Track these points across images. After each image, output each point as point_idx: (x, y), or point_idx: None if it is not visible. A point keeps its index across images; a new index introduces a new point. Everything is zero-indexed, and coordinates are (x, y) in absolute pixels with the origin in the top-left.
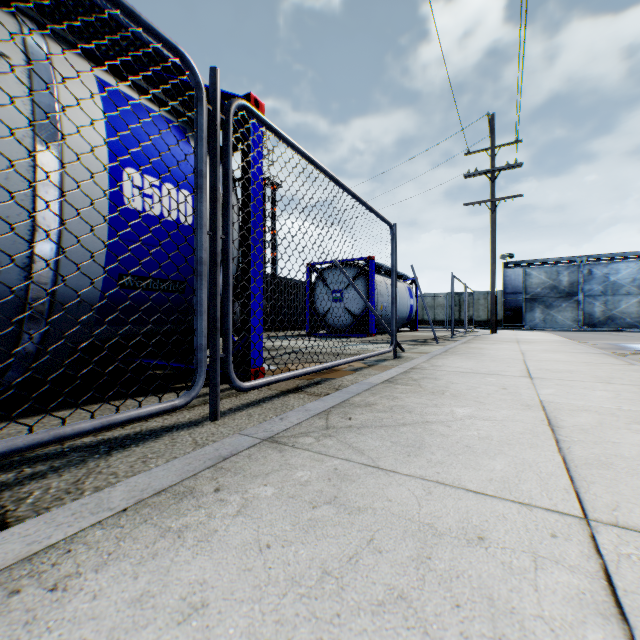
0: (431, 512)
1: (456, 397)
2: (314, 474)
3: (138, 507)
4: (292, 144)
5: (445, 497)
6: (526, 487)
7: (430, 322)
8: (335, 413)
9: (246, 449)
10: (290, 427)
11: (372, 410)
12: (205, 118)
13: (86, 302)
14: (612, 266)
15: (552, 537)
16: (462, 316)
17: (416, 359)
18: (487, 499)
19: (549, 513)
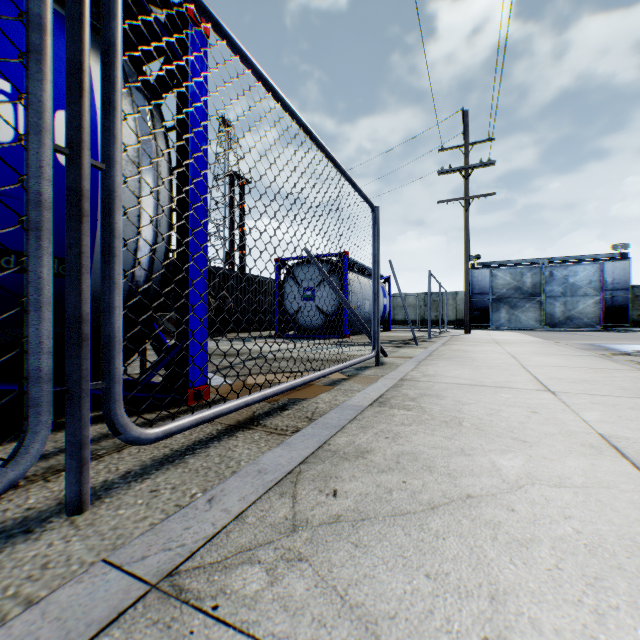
0: None
1: (482, 431)
2: None
3: None
4: (242, 53)
5: None
6: None
7: (409, 322)
8: (308, 478)
9: (91, 639)
10: (222, 528)
11: (369, 467)
12: None
13: None
14: (571, 268)
15: None
16: (432, 316)
17: (402, 366)
18: None
19: None
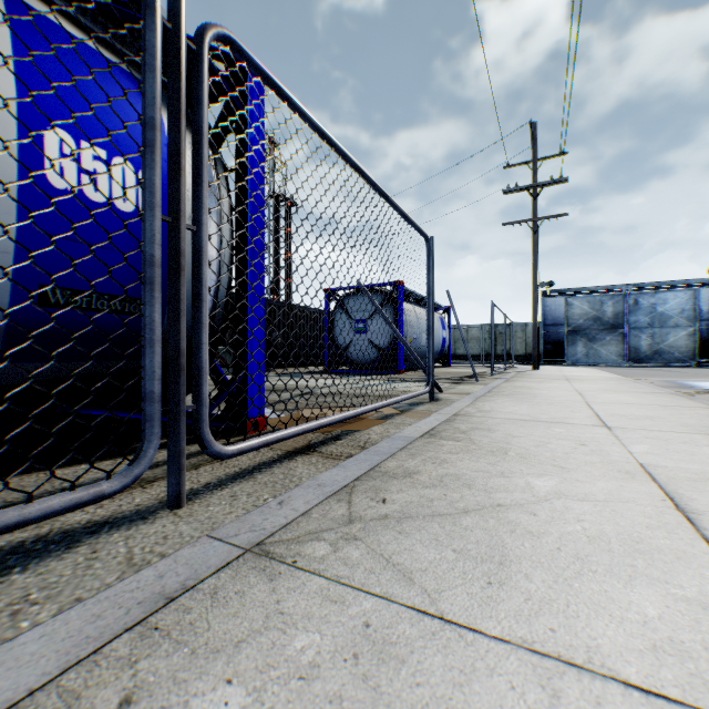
0: None
1: (525, 459)
2: (327, 641)
3: None
4: (301, 110)
5: None
6: None
7: (469, 357)
8: (361, 490)
9: (212, 573)
10: (292, 520)
11: (415, 484)
12: (159, 38)
13: None
14: (659, 296)
15: None
16: (498, 350)
17: (457, 402)
18: None
19: None
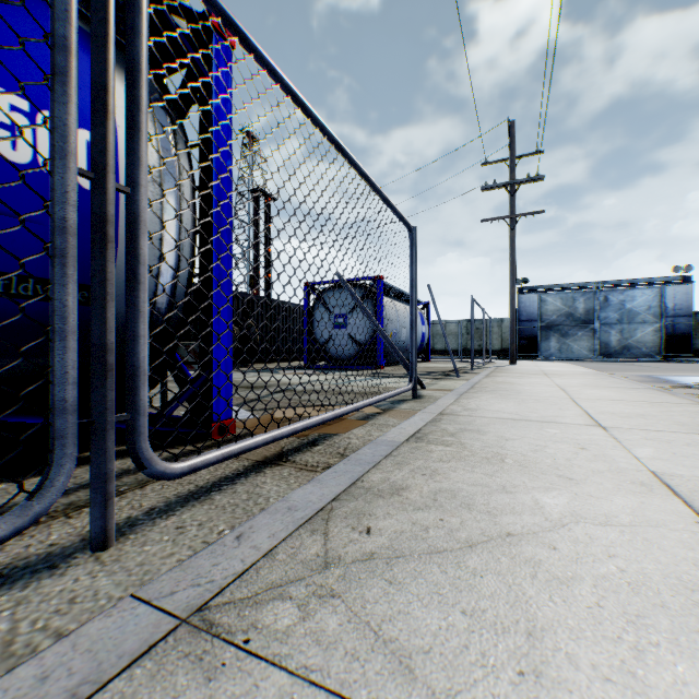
0: None
1: (526, 468)
2: None
3: None
4: (270, 66)
5: None
6: None
7: (450, 352)
8: (341, 515)
9: (123, 669)
10: (251, 565)
11: (404, 504)
12: None
13: None
14: (628, 293)
15: None
16: (475, 345)
17: (441, 399)
18: None
19: None
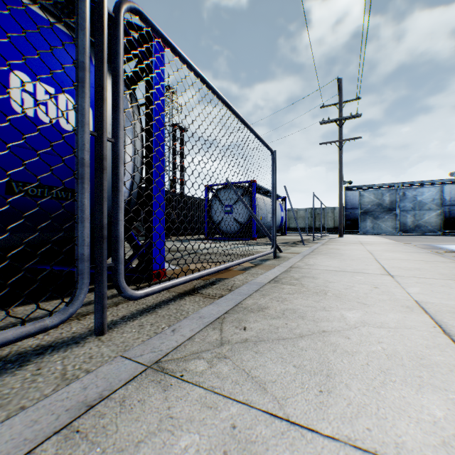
0: None
1: (339, 298)
2: (204, 441)
3: None
4: (188, 63)
5: None
6: None
7: (298, 229)
8: (229, 321)
9: (122, 385)
10: (181, 343)
11: (265, 316)
12: (88, 7)
13: None
14: (419, 190)
15: None
16: (316, 225)
17: (292, 258)
18: None
19: None
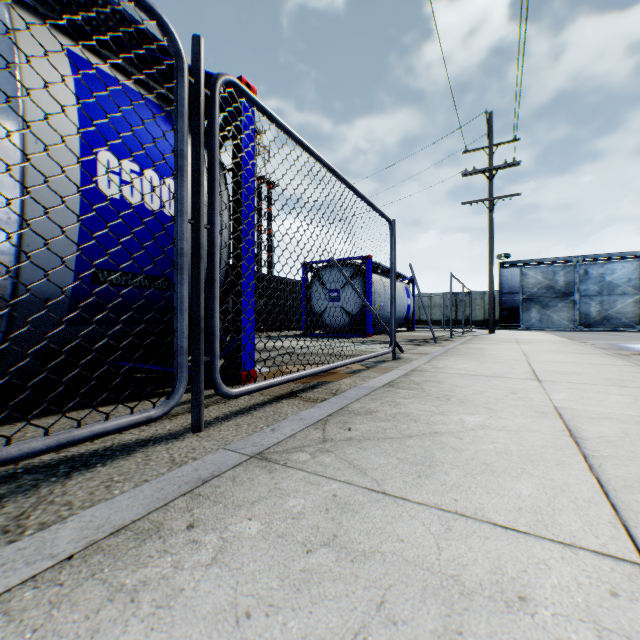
0: (454, 558)
1: (463, 403)
2: (309, 502)
3: (88, 553)
4: (286, 129)
5: (468, 535)
6: (563, 519)
7: (429, 322)
8: (333, 422)
9: (230, 469)
10: (282, 440)
11: (373, 419)
12: (186, 92)
13: (38, 298)
14: (608, 266)
15: (612, 596)
16: (459, 316)
17: (416, 360)
18: (520, 537)
19: (600, 558)
